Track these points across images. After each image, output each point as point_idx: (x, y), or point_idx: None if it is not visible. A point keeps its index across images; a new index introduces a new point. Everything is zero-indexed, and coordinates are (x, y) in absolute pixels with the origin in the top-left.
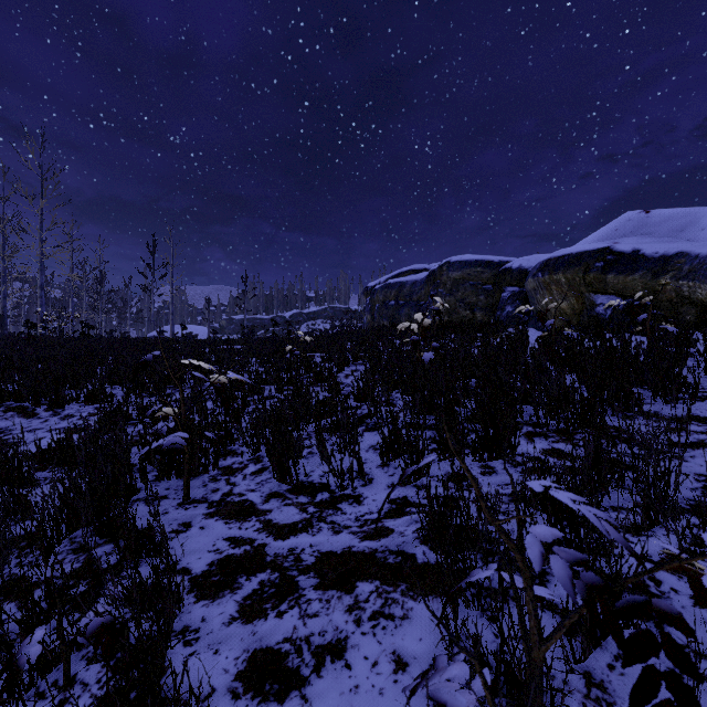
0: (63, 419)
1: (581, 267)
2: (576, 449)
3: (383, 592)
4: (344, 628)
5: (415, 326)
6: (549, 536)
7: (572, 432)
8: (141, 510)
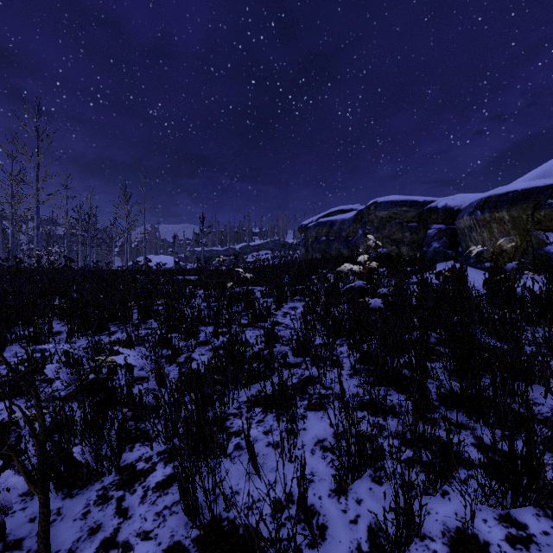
0: None
1: (530, 204)
2: None
3: None
4: None
5: (358, 268)
6: None
7: None
8: None
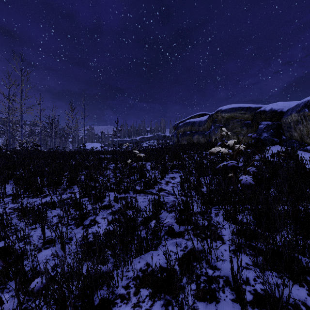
0: None
1: None
2: None
3: None
4: None
5: (225, 150)
6: None
7: None
8: None
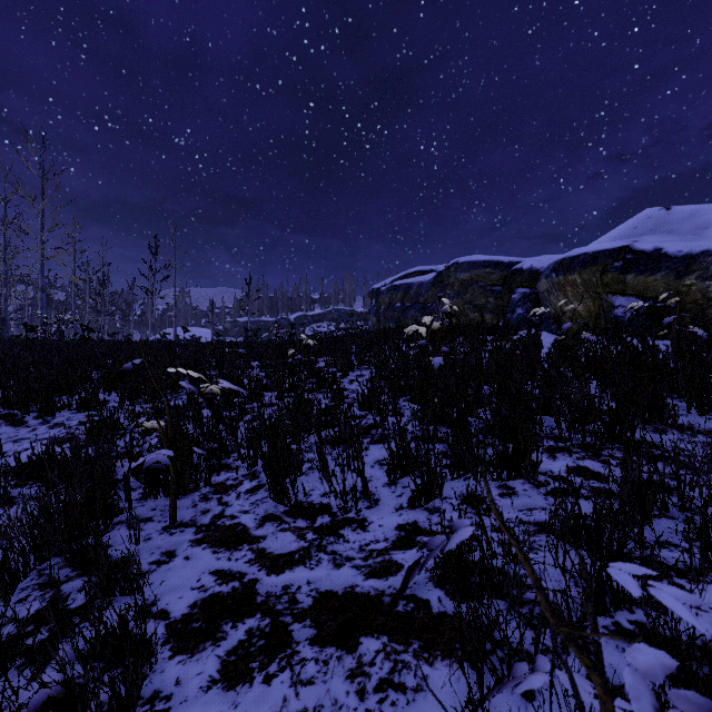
0: (52, 428)
1: (598, 267)
2: (604, 467)
3: (392, 652)
4: (344, 701)
5: (424, 329)
6: (658, 669)
7: (599, 447)
8: (122, 536)
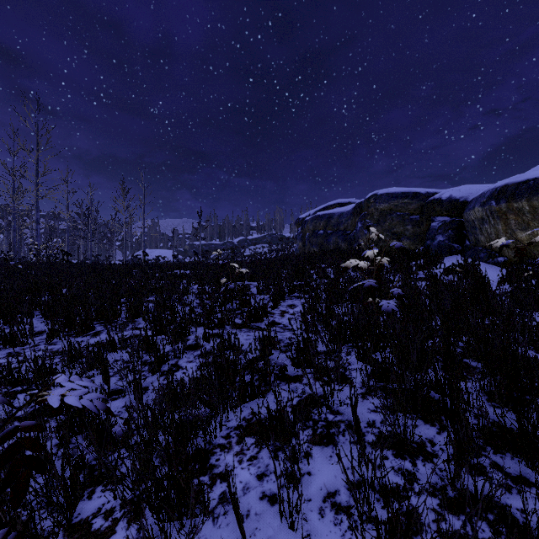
0: None
1: None
2: None
3: None
4: None
5: (364, 264)
6: None
7: None
8: None
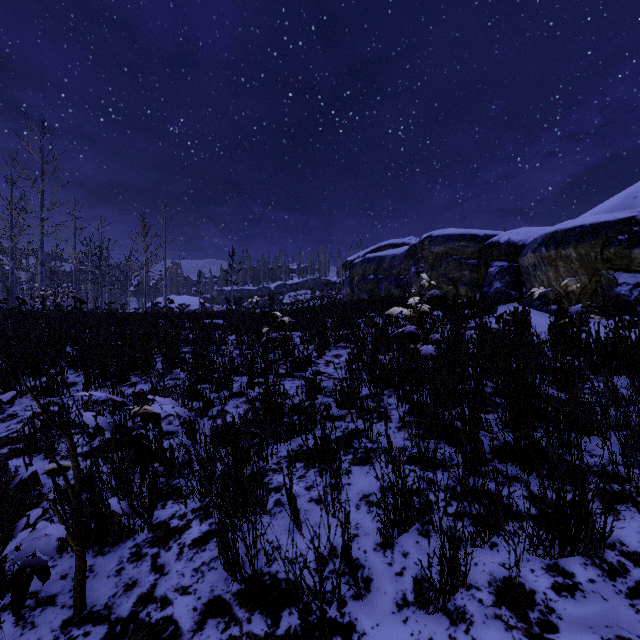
0: (2, 421)
1: (598, 241)
2: None
3: None
4: None
5: (408, 312)
6: None
7: None
8: None
